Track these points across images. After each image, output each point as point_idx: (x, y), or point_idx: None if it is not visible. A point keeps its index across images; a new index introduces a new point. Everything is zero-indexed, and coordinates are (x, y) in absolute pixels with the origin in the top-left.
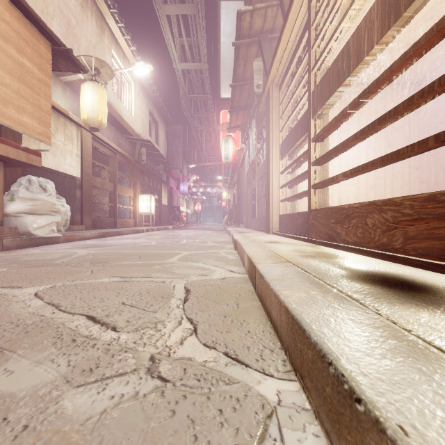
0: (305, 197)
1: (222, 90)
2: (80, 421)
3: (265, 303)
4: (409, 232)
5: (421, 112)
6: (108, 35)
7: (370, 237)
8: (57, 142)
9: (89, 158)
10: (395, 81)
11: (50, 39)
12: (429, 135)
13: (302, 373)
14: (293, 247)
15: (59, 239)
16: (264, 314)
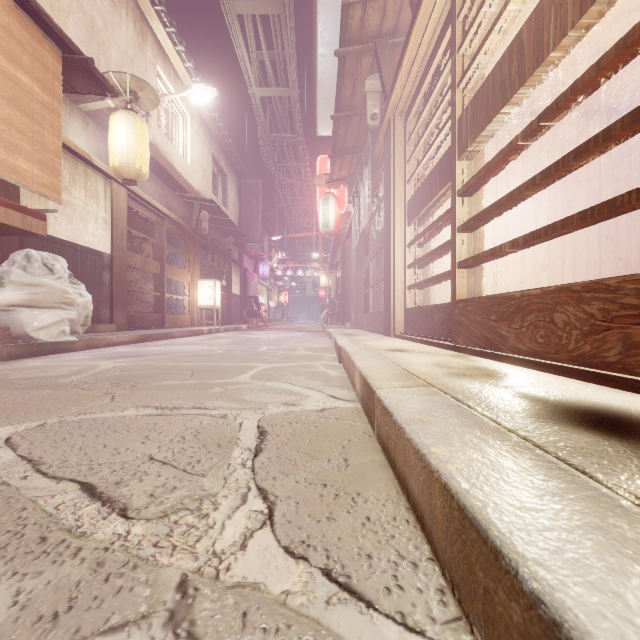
0: (444, 282)
1: (319, 125)
2: None
3: (396, 461)
4: (633, 336)
5: (617, 154)
6: (152, 45)
7: (559, 343)
8: (74, 201)
9: (123, 224)
10: (578, 107)
11: (59, 43)
12: (629, 189)
13: (492, 639)
14: (430, 358)
15: (75, 345)
16: (393, 480)
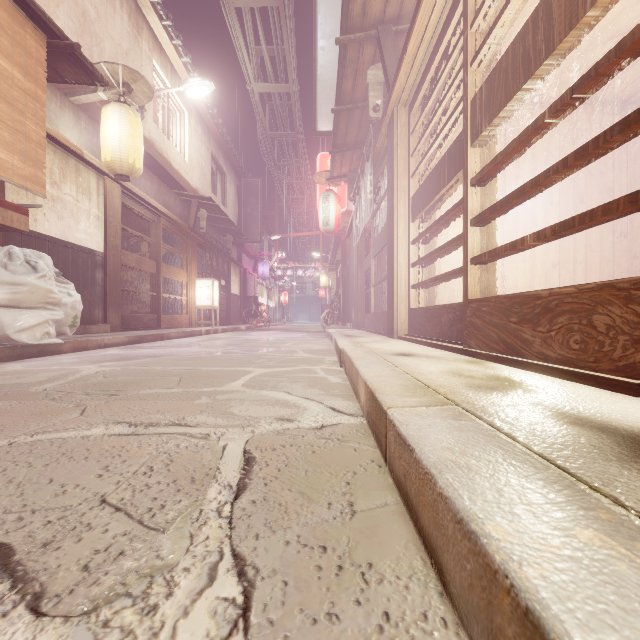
0: (450, 281)
1: (319, 120)
2: None
3: (419, 514)
4: None
5: (632, 147)
6: (148, 38)
7: (601, 350)
8: (64, 197)
9: (117, 222)
10: (591, 97)
11: (43, 27)
12: None
13: None
14: (443, 364)
15: (62, 347)
16: (415, 539)
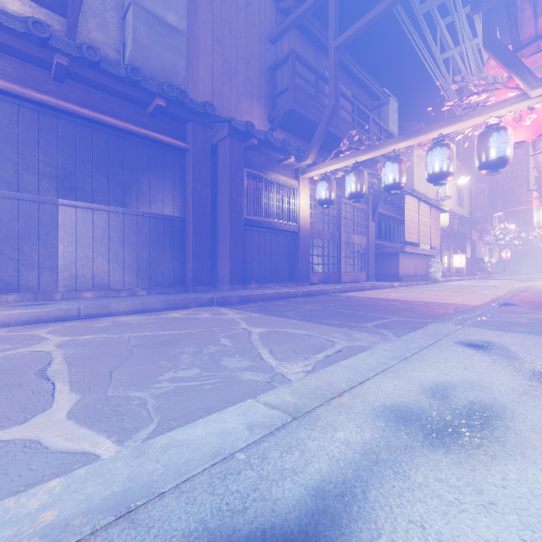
0: None
1: (530, 185)
2: (502, 290)
3: None
4: None
5: None
6: None
7: None
8: None
9: None
10: None
11: (441, 210)
12: None
13: None
14: None
15: (437, 281)
16: None
